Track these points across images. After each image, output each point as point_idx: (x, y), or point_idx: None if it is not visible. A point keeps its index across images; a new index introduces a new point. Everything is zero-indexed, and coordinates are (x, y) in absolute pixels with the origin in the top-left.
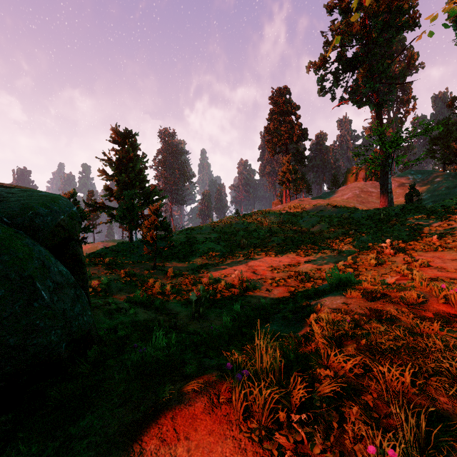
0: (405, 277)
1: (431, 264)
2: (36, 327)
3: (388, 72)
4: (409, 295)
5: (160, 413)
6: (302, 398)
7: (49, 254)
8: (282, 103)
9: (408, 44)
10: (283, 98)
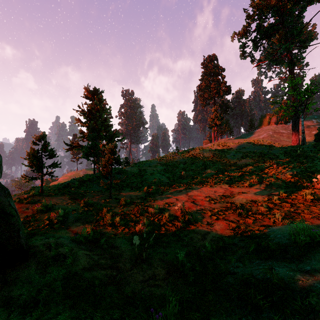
0: None
1: None
2: None
3: (301, 34)
4: None
5: None
6: None
7: None
8: (211, 67)
9: (318, 12)
10: (212, 63)
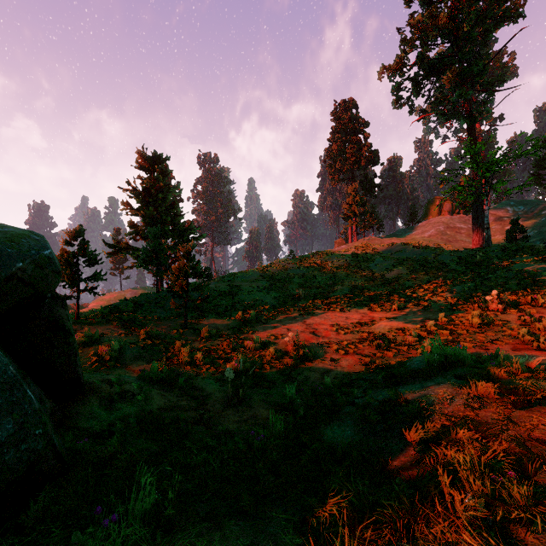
0: (526, 345)
1: None
2: None
3: (484, 75)
4: None
5: None
6: None
7: None
8: (347, 120)
9: (510, 39)
10: (348, 113)
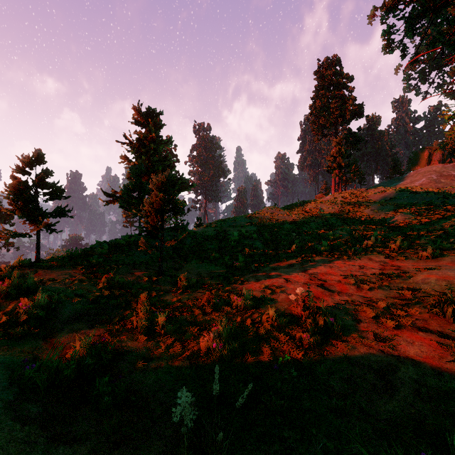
0: None
1: None
2: None
3: None
4: None
5: None
6: None
7: None
8: (331, 75)
9: None
10: (332, 69)
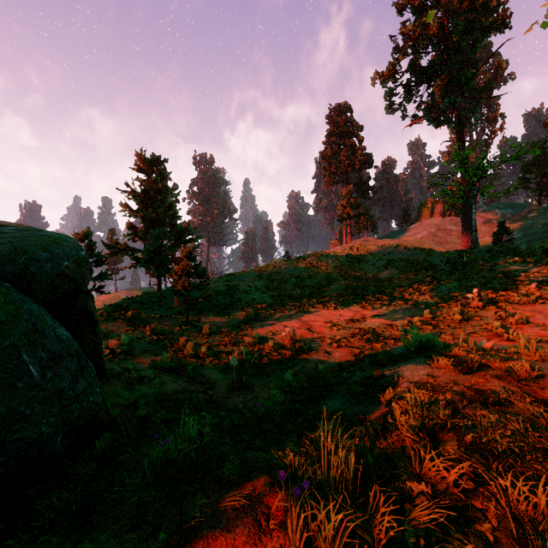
0: (498, 337)
1: (531, 320)
2: (20, 415)
3: (472, 83)
4: (519, 368)
5: (186, 543)
6: (390, 533)
7: (45, 313)
8: (342, 123)
9: (497, 49)
10: (342, 117)
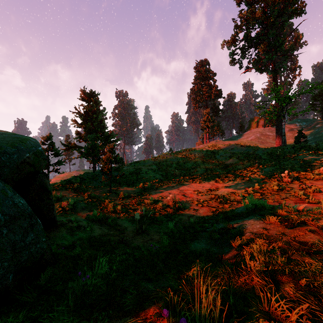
0: (302, 200)
1: (322, 190)
2: None
3: (282, 46)
4: None
5: None
6: None
7: (8, 188)
8: (203, 71)
9: (297, 26)
10: (204, 68)
